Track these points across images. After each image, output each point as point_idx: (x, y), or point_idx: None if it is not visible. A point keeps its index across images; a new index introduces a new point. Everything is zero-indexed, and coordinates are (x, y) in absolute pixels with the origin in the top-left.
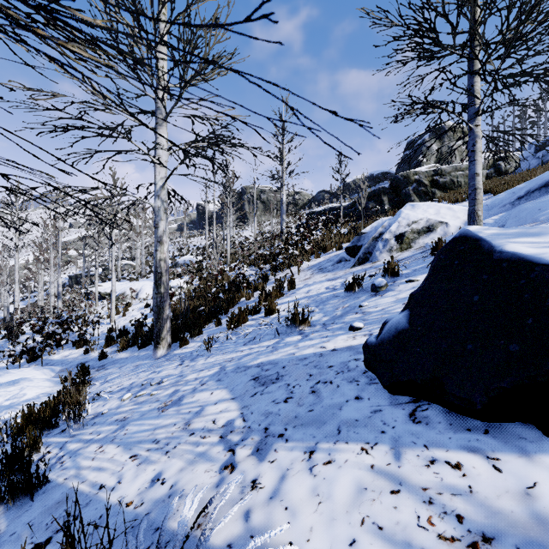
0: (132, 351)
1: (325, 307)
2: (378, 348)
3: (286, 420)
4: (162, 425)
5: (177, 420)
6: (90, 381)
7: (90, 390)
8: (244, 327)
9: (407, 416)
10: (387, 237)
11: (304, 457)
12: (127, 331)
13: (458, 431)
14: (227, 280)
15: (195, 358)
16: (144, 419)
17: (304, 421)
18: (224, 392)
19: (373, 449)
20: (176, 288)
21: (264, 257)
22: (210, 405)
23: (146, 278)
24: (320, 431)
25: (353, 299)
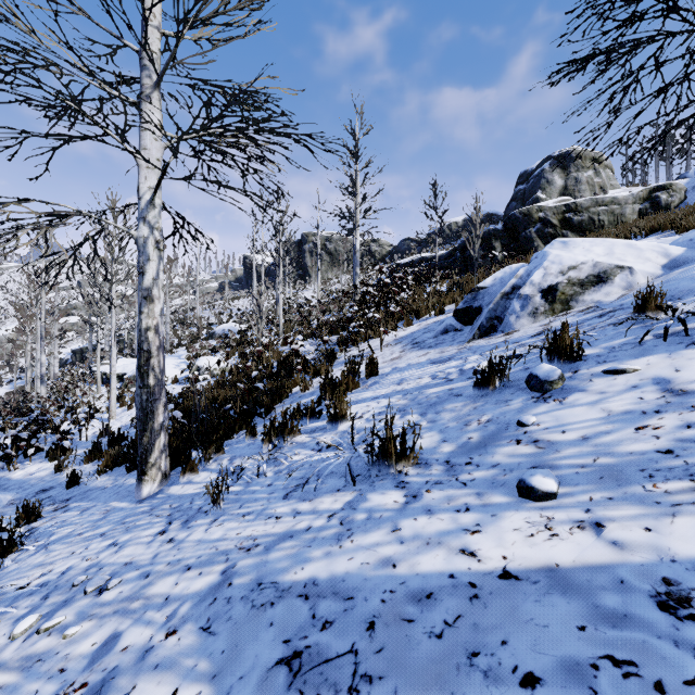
0: (118, 474)
1: (440, 418)
2: None
3: None
4: None
5: None
6: (22, 541)
7: (11, 565)
8: (292, 447)
9: None
10: (527, 292)
11: None
12: (124, 436)
13: None
14: (278, 357)
15: (191, 520)
16: None
17: None
18: None
19: None
20: (205, 369)
21: (330, 325)
22: None
23: (171, 353)
24: None
25: (497, 405)
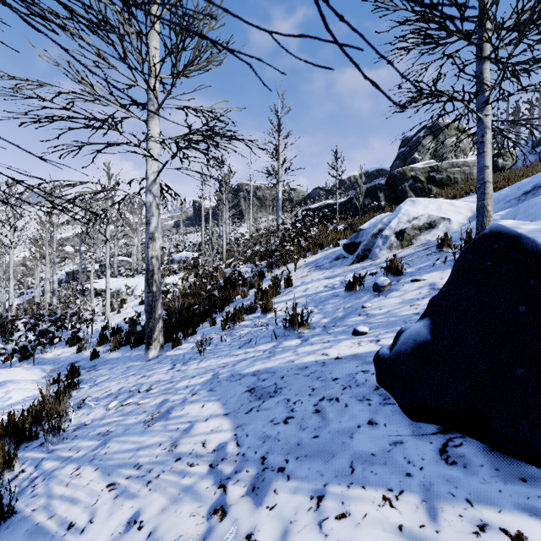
0: (124, 350)
1: (325, 307)
2: (393, 362)
3: (287, 448)
4: (146, 445)
5: (164, 439)
6: (79, 383)
7: (78, 394)
8: (240, 327)
9: (437, 453)
10: (387, 233)
11: (311, 505)
12: (121, 329)
13: (509, 481)
14: (223, 276)
15: (187, 362)
16: (128, 434)
17: (309, 451)
18: (216, 405)
19: (399, 499)
20: (171, 285)
21: (260, 254)
22: (200, 421)
23: (142, 274)
24: (328, 468)
25: (355, 299)
